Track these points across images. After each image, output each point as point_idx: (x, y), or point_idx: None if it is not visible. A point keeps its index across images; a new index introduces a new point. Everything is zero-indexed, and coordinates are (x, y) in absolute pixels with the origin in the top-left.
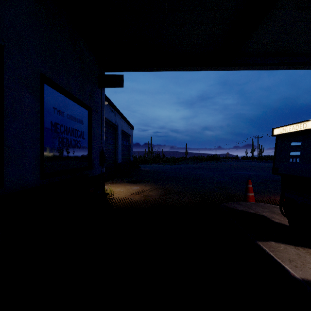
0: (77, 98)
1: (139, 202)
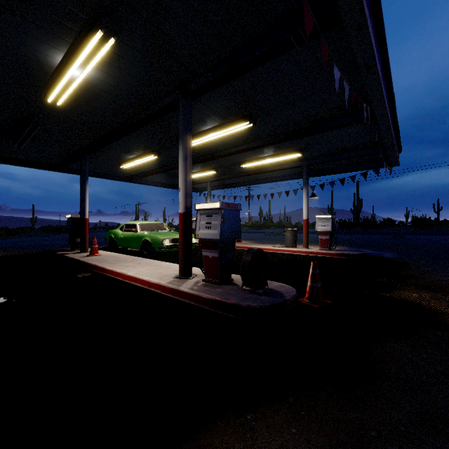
0: None
1: None
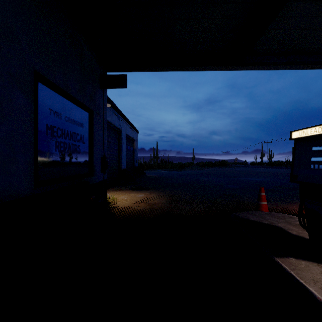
0: (77, 99)
1: (143, 211)
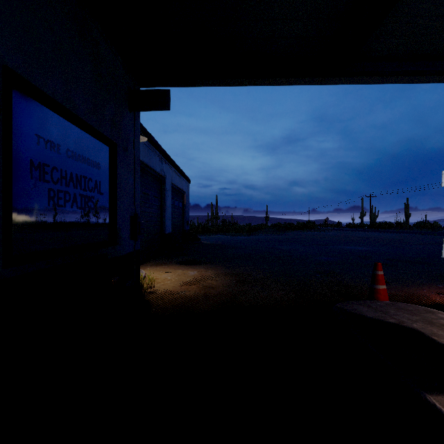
0: (88, 123)
1: (195, 298)
